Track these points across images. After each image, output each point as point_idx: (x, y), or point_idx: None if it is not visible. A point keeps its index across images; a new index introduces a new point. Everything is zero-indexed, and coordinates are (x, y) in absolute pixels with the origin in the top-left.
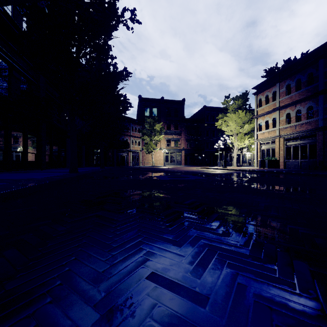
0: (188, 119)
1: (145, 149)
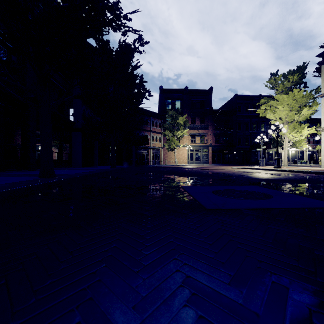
0: (216, 110)
1: (167, 146)
